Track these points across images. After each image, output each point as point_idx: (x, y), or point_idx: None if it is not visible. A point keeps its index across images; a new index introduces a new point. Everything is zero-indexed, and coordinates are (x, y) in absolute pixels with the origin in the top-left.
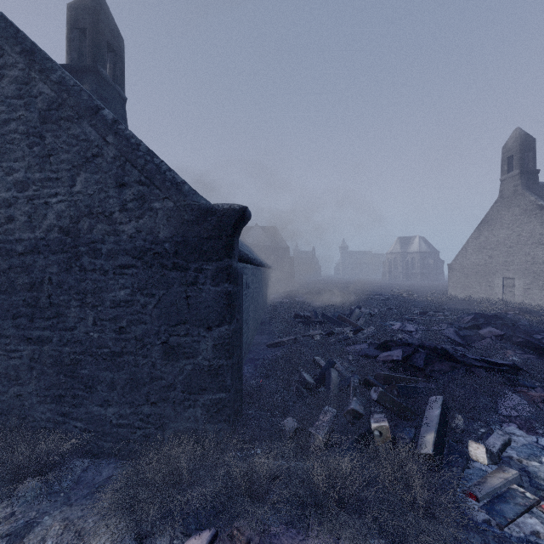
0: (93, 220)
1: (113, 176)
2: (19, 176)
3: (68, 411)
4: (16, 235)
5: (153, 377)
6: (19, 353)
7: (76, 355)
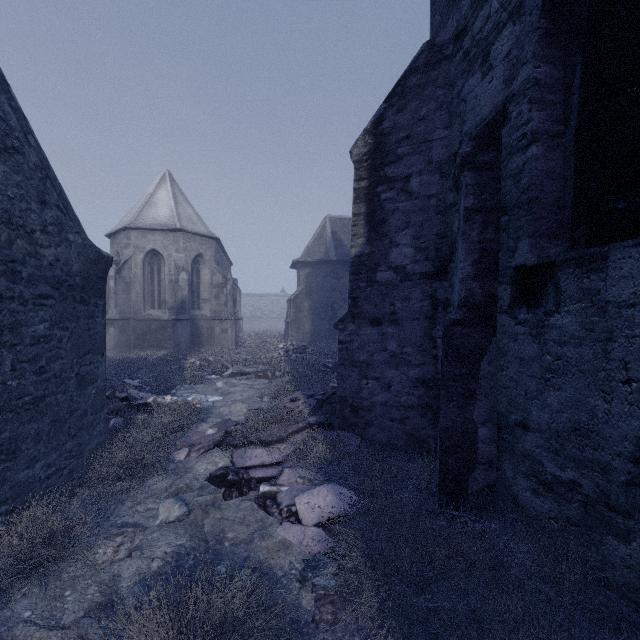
0: (12, 232)
1: (35, 187)
2: None
3: None
4: None
5: (72, 411)
6: None
7: None
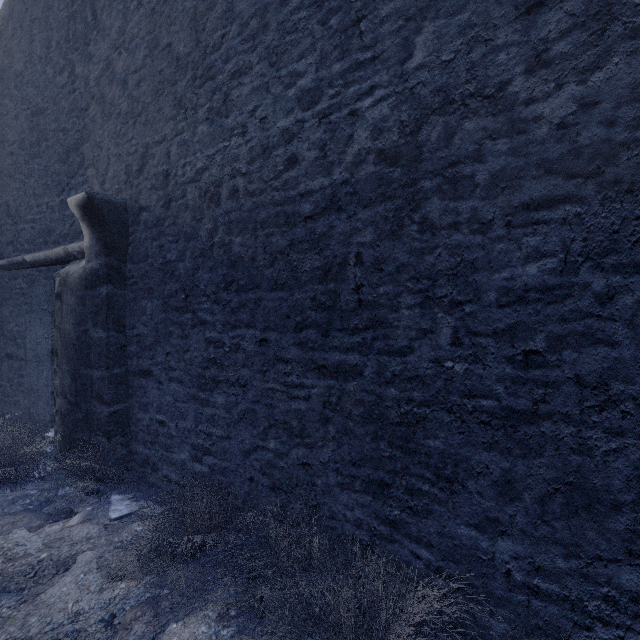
0: (451, 116)
1: None
2: (306, 81)
3: (398, 518)
4: (300, 187)
5: None
6: (305, 390)
7: (411, 406)
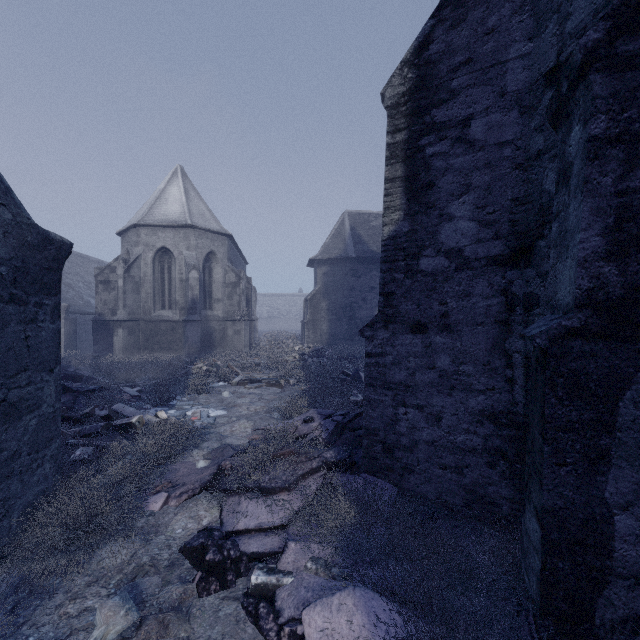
0: None
1: None
2: None
3: None
4: None
5: None
6: None
7: None
